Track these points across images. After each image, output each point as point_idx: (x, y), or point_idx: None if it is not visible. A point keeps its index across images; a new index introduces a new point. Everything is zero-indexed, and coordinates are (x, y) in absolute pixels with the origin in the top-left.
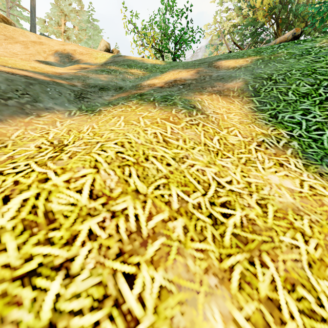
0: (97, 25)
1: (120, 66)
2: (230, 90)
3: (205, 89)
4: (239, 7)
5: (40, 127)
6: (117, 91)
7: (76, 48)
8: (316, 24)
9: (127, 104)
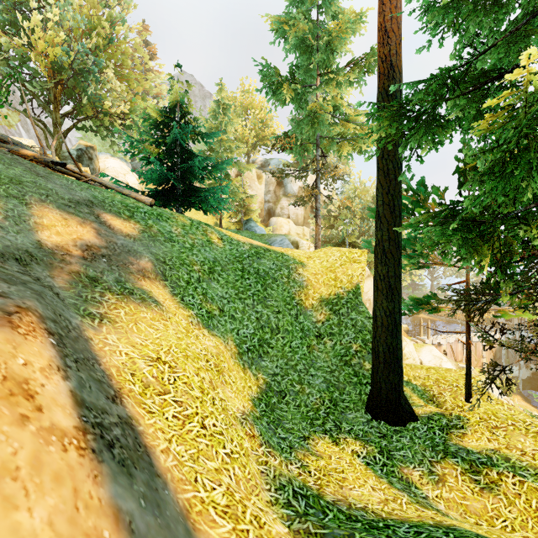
0: None
1: None
2: (147, 271)
3: (130, 268)
4: None
5: (109, 350)
6: (39, 264)
7: None
8: (106, 122)
9: (111, 301)
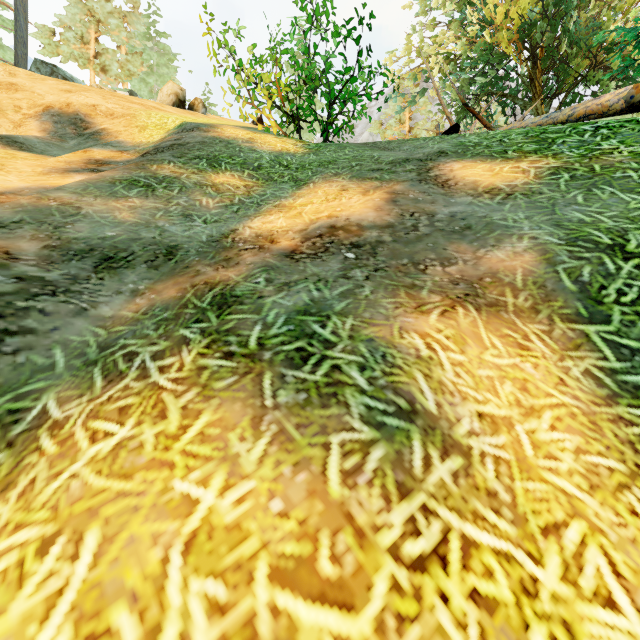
0: (165, 45)
1: (187, 163)
2: (502, 282)
3: (424, 274)
4: (459, 22)
5: None
6: (156, 268)
7: (97, 101)
8: (614, 63)
9: (157, 376)
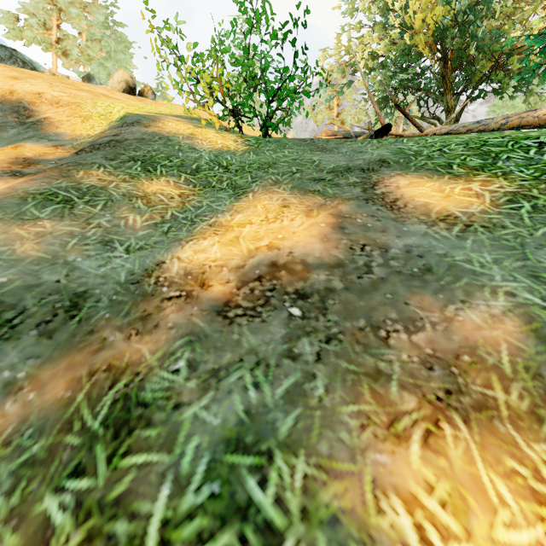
0: (122, 33)
1: (119, 167)
2: (485, 363)
3: (387, 348)
4: (382, 25)
5: None
6: (50, 335)
7: (43, 89)
8: (513, 65)
9: None
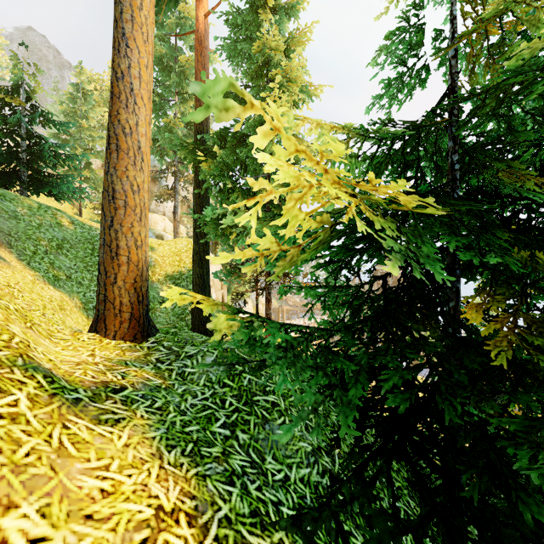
0: None
1: None
2: None
3: None
4: None
5: None
6: None
7: None
8: None
9: None
